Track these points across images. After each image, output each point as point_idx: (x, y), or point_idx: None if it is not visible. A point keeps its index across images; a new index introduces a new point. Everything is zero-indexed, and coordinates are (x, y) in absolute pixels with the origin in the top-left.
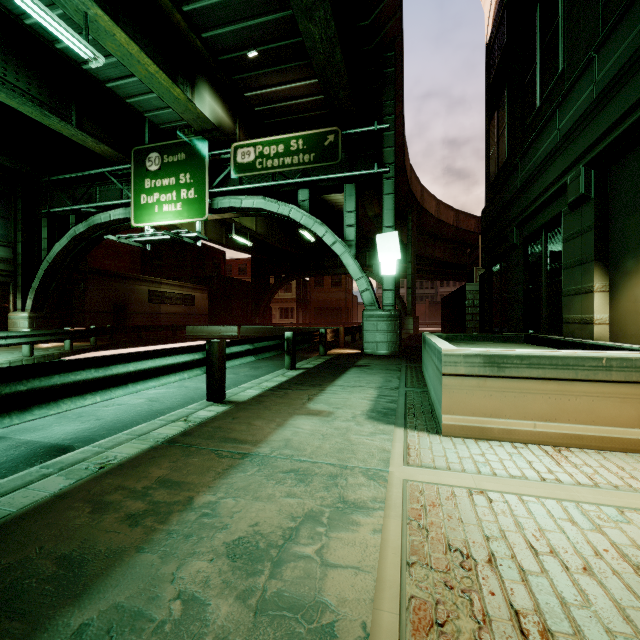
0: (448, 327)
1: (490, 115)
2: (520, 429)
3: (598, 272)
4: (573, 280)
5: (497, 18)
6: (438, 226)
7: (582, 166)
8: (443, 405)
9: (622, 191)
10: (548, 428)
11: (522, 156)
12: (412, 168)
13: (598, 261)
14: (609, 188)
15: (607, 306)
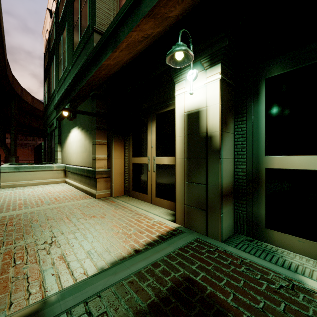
0: (36, 162)
1: (45, 81)
2: (24, 183)
3: (59, 146)
4: (56, 147)
5: (46, 49)
6: (33, 110)
7: (55, 119)
8: (1, 180)
9: (62, 128)
10: (31, 182)
11: (49, 106)
12: (14, 76)
13: (59, 144)
14: (61, 126)
15: (61, 155)
